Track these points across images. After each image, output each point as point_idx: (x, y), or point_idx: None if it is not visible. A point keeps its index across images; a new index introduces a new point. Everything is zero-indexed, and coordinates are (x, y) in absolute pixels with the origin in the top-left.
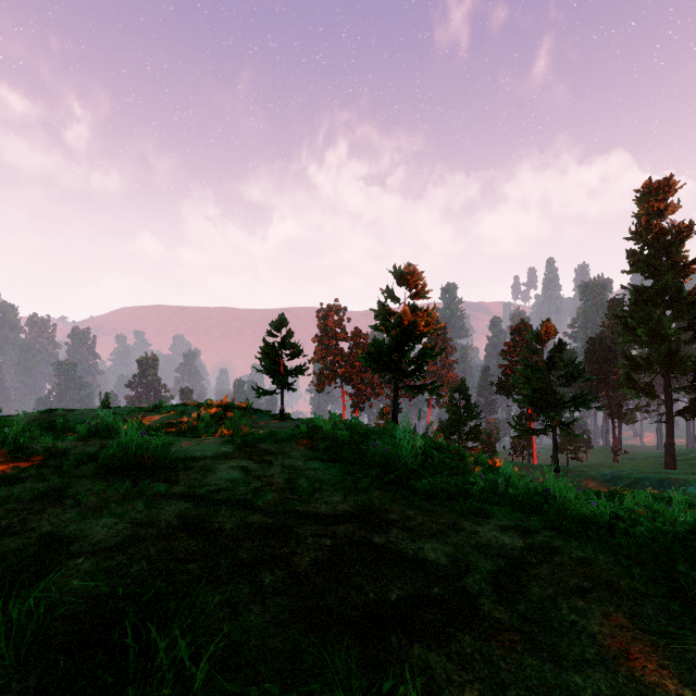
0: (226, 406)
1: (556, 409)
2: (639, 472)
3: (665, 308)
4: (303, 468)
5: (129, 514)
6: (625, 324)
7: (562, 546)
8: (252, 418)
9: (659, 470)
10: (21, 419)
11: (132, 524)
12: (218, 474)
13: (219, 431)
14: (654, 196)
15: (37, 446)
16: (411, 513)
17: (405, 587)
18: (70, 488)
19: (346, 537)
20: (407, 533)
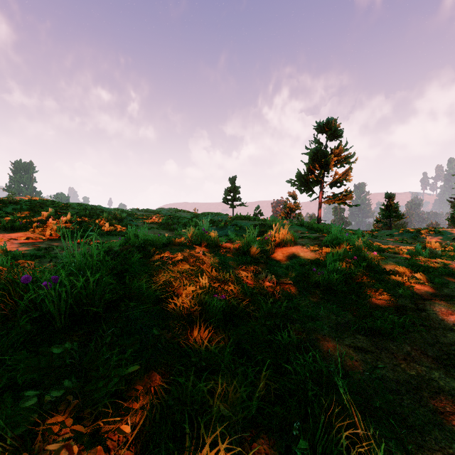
0: None
1: None
2: None
3: None
4: None
5: None
6: (453, 206)
7: None
8: None
9: None
10: None
11: None
12: None
13: None
14: None
15: None
16: None
17: None
18: None
19: None
20: None
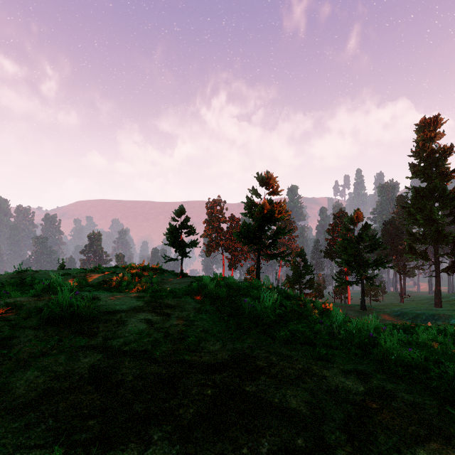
0: (144, 267)
1: (363, 268)
2: (418, 309)
3: (434, 201)
4: (193, 319)
5: (51, 367)
6: (409, 212)
7: (394, 390)
8: (161, 276)
9: (431, 308)
10: (2, 277)
11: (50, 377)
12: (128, 327)
13: (135, 288)
14: (427, 128)
15: (1, 301)
16: (274, 360)
17: (273, 439)
18: (15, 339)
19: (224, 386)
20: (272, 380)
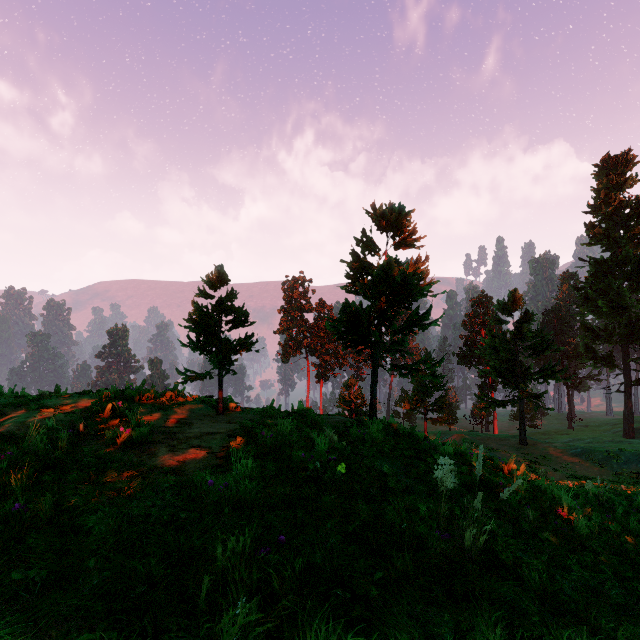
0: (144, 393)
1: (522, 380)
2: (600, 441)
3: (624, 279)
4: None
5: None
6: (585, 295)
7: None
8: (178, 411)
9: (619, 439)
10: None
11: None
12: None
13: None
14: (612, 170)
15: None
16: None
17: None
18: None
19: None
20: None
